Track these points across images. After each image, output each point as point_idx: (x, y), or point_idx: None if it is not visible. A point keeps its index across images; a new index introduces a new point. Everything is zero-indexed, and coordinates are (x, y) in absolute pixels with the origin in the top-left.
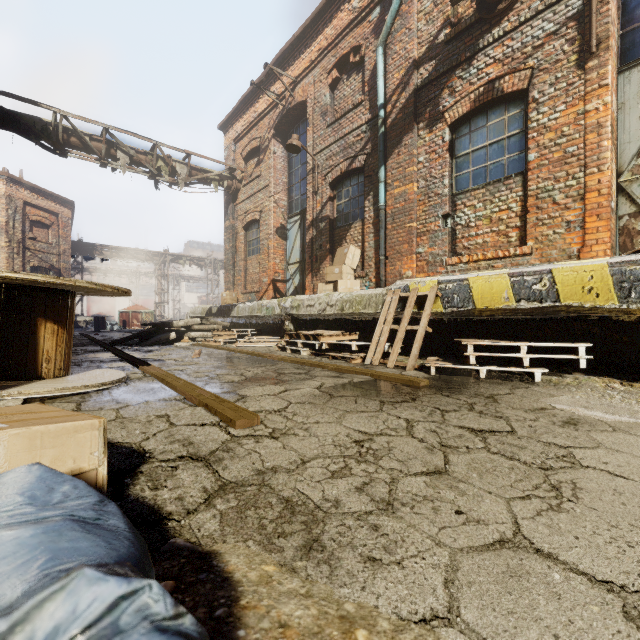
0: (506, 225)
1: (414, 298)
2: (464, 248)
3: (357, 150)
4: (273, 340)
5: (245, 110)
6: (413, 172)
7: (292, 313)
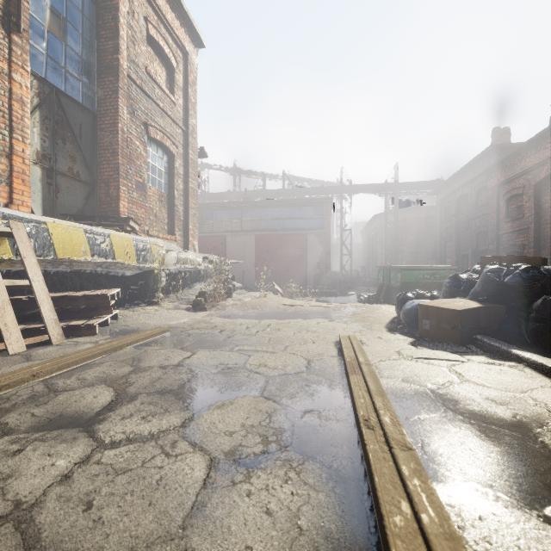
0: None
1: None
2: None
3: None
4: None
5: None
6: None
7: None
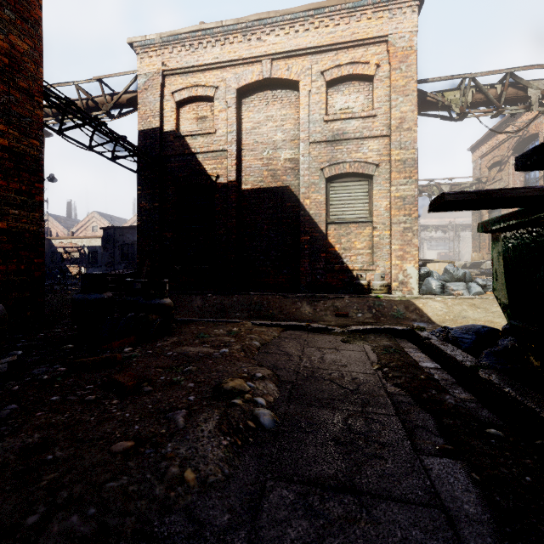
0: None
1: None
2: None
3: None
4: None
5: (489, 139)
6: None
7: None
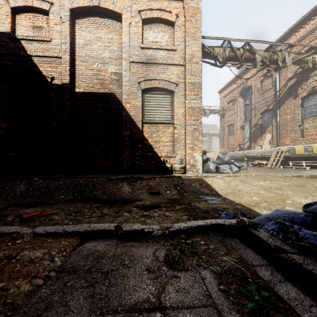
0: None
1: (280, 151)
2: (306, 135)
3: (270, 103)
4: None
5: (228, 87)
6: (288, 112)
7: (246, 155)
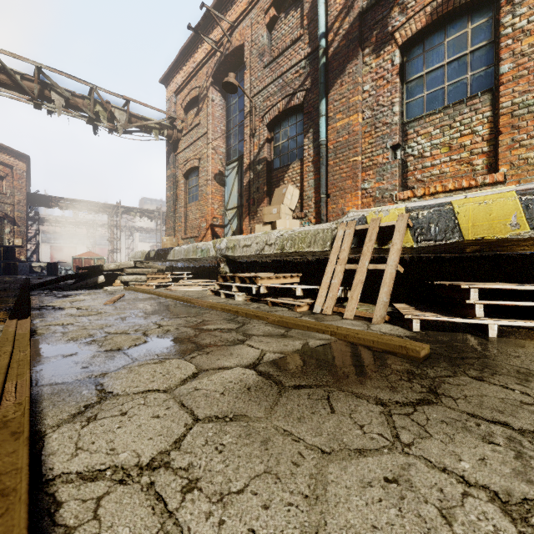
0: (470, 151)
1: (376, 230)
2: (417, 181)
3: (296, 87)
4: (208, 283)
5: (185, 62)
6: (358, 101)
7: (227, 254)
